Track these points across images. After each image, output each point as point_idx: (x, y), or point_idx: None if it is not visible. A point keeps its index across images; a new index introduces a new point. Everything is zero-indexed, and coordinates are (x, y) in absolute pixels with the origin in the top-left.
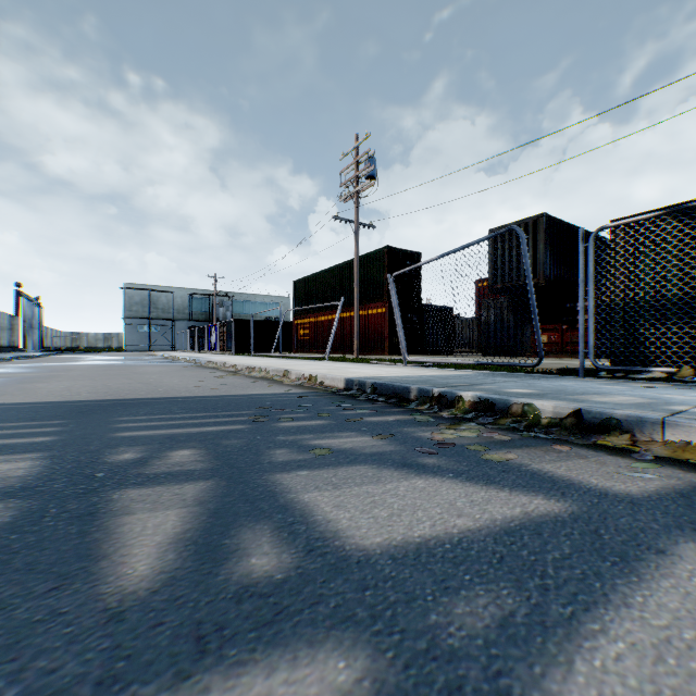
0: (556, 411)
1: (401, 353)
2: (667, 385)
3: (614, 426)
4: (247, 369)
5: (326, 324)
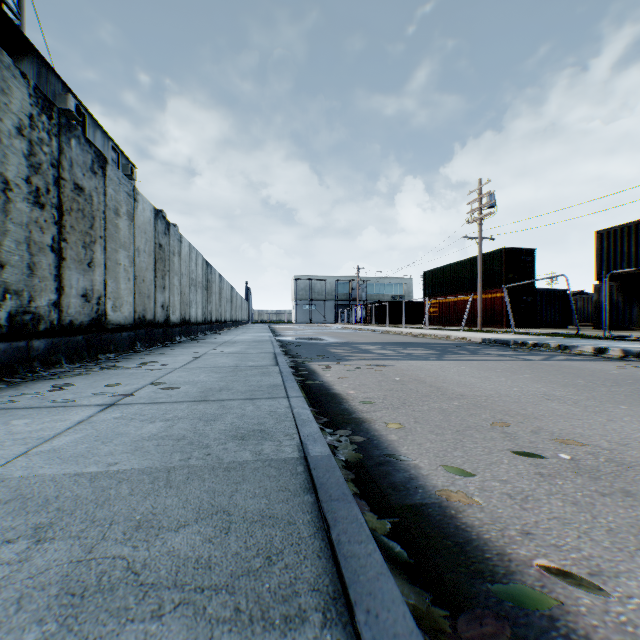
0: (554, 345)
1: (516, 327)
2: (630, 342)
3: (566, 348)
4: (421, 335)
5: (452, 304)
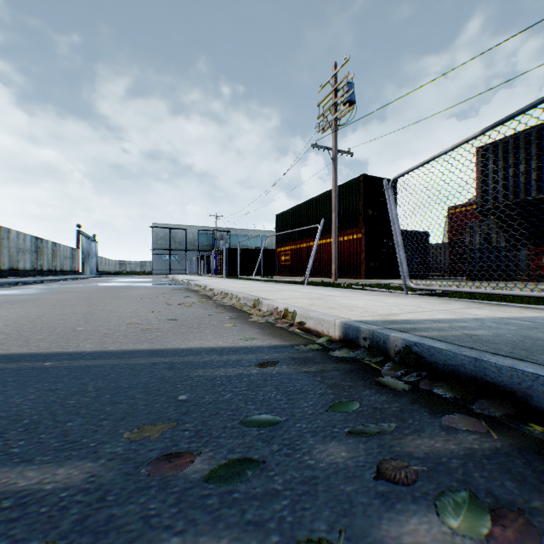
0: None
1: (377, 277)
2: None
3: None
4: (221, 294)
5: (304, 251)
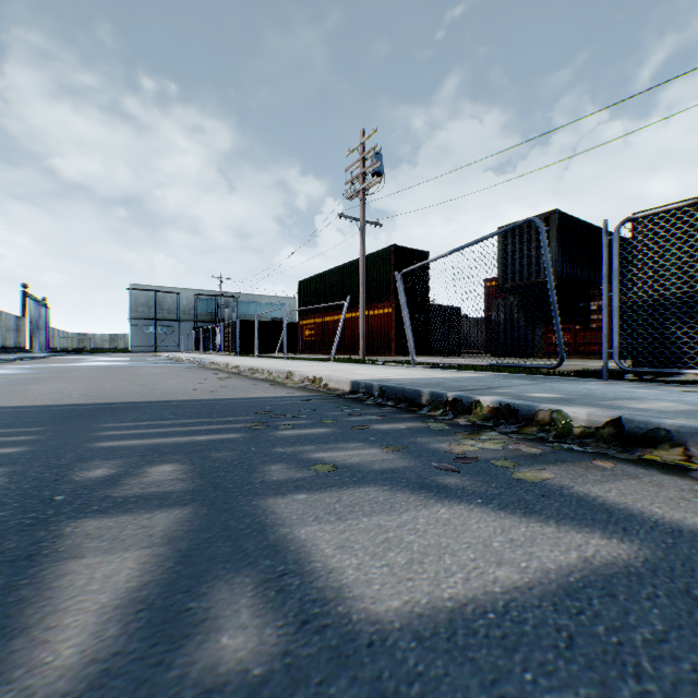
0: (590, 419)
1: (408, 354)
2: None
3: (663, 438)
4: (250, 370)
5: (332, 325)
